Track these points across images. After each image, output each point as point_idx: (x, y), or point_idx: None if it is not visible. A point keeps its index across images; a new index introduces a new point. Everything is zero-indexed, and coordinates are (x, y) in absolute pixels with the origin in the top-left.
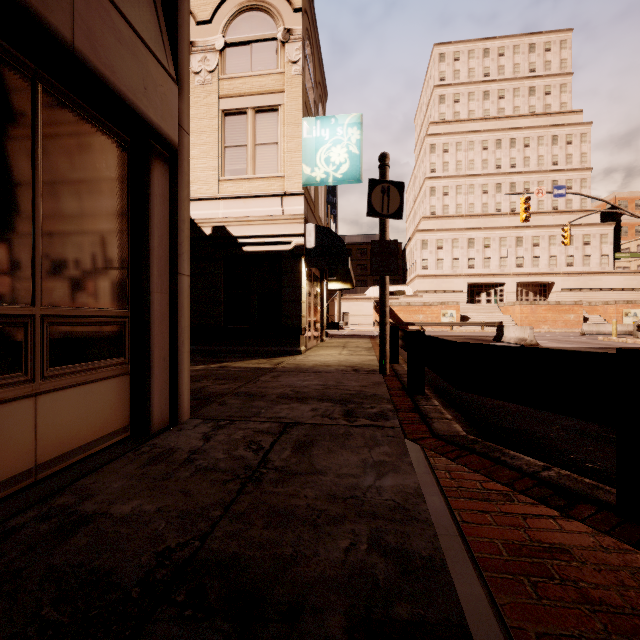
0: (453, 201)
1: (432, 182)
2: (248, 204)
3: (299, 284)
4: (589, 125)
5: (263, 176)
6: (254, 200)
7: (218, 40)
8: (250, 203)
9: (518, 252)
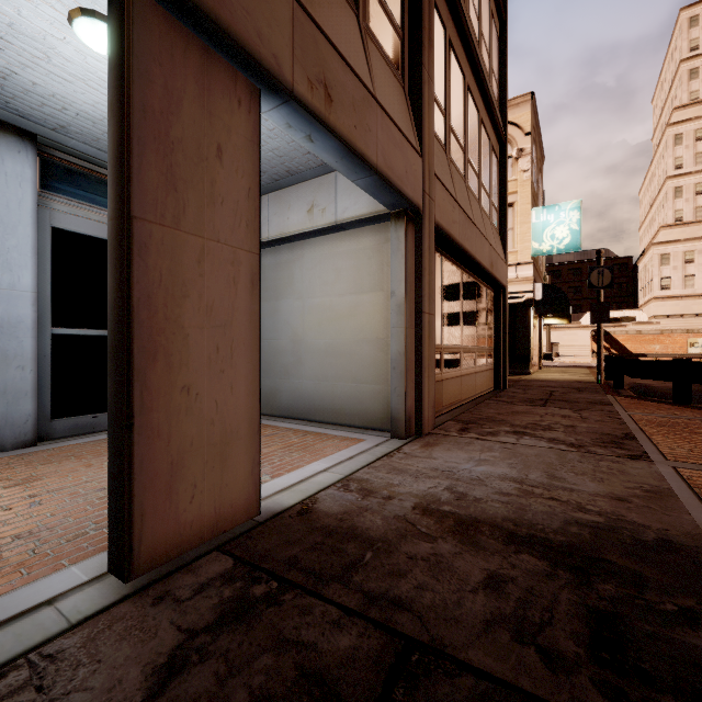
0: None
1: (677, 181)
2: None
3: (529, 326)
4: None
5: None
6: None
7: None
8: None
9: None
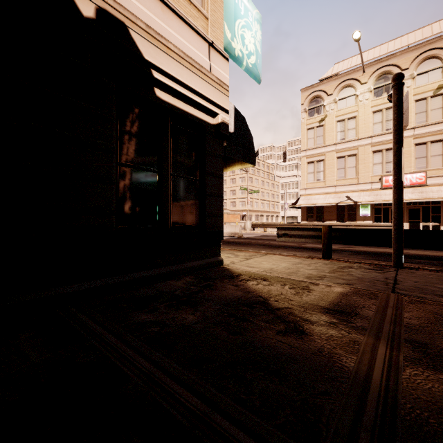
0: None
1: None
2: (168, 18)
3: (222, 174)
4: None
5: None
6: (177, 19)
7: None
8: (171, 19)
9: None
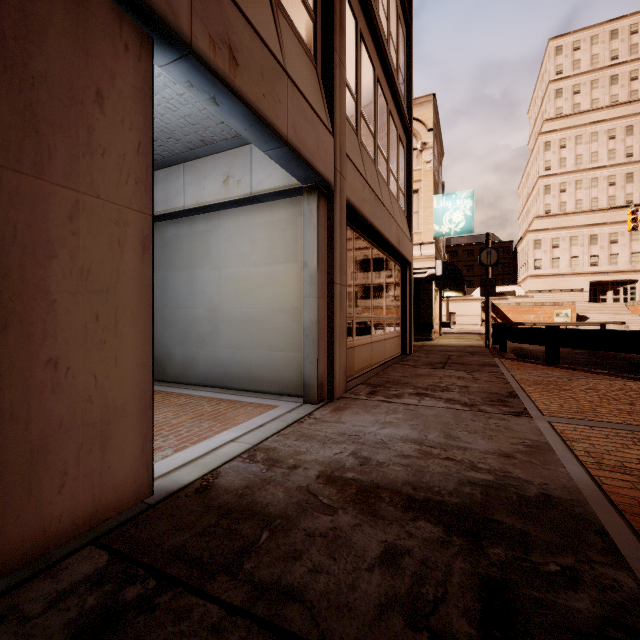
0: (571, 197)
1: (546, 180)
2: None
3: (431, 298)
4: None
5: None
6: None
7: None
8: None
9: None
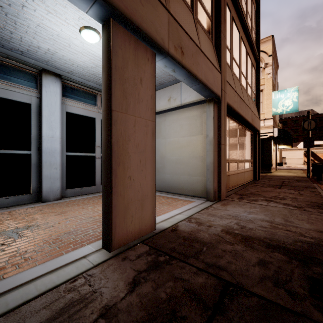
0: None
1: None
2: None
3: (271, 149)
4: None
5: None
6: None
7: None
8: None
9: None
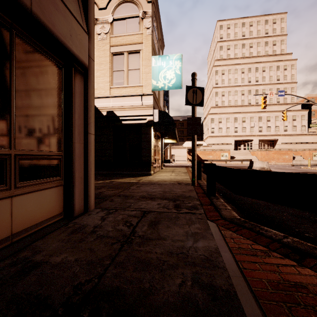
0: (227, 99)
1: (216, 89)
2: (124, 100)
3: (150, 140)
4: (295, 60)
5: (132, 85)
6: (127, 98)
7: (109, 17)
8: (125, 99)
9: (259, 124)
